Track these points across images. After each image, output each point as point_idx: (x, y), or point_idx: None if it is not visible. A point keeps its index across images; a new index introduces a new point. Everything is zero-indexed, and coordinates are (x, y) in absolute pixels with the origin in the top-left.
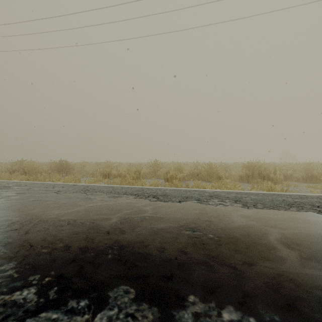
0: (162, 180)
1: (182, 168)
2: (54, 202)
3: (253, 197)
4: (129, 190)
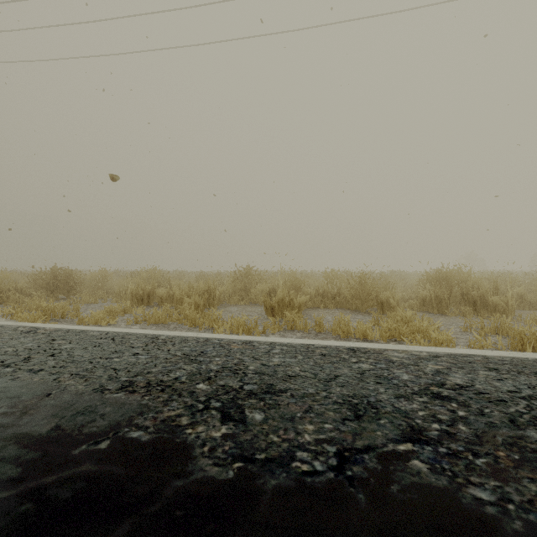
0: (260, 308)
1: (302, 283)
2: None
3: None
4: (158, 356)
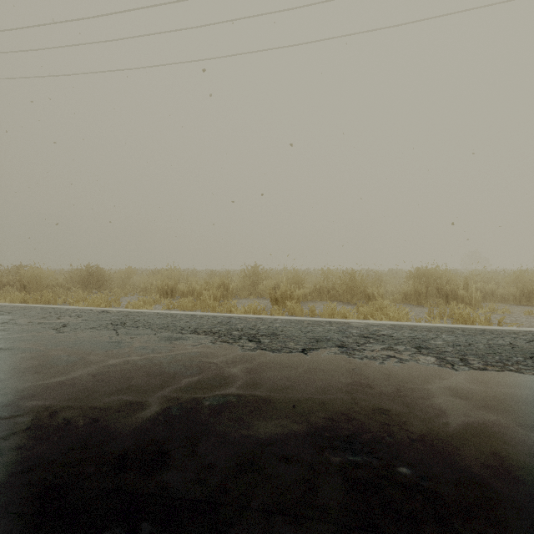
0: (266, 300)
1: (302, 279)
2: (37, 354)
3: (449, 338)
4: (203, 323)
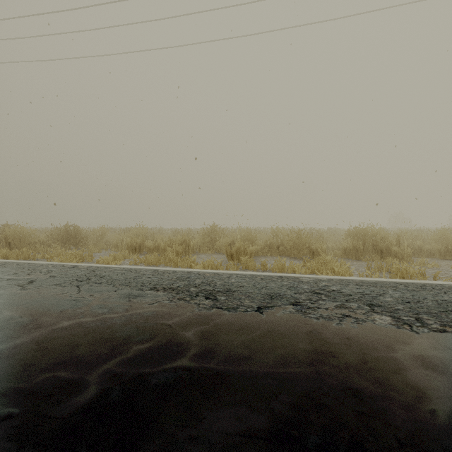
0: (223, 256)
1: (255, 237)
2: None
3: (396, 294)
4: (163, 278)
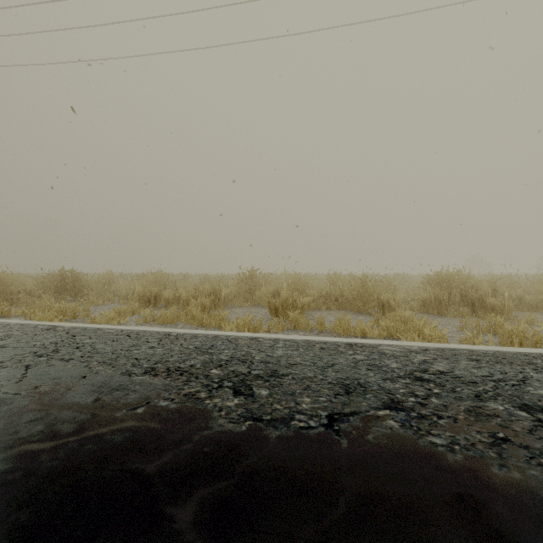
0: (264, 309)
1: (306, 285)
2: None
3: None
4: (173, 349)
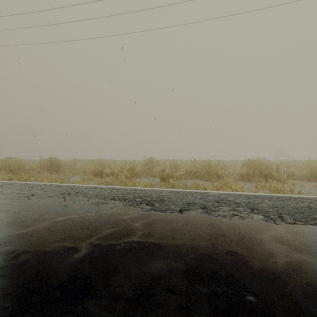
0: (157, 179)
1: (179, 166)
2: (12, 214)
3: (270, 203)
4: (118, 193)
